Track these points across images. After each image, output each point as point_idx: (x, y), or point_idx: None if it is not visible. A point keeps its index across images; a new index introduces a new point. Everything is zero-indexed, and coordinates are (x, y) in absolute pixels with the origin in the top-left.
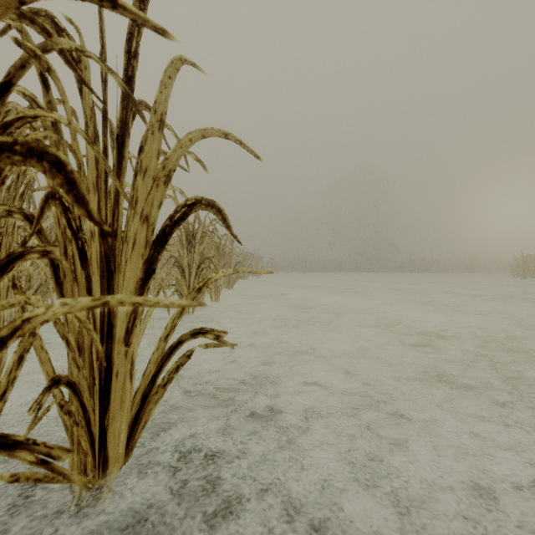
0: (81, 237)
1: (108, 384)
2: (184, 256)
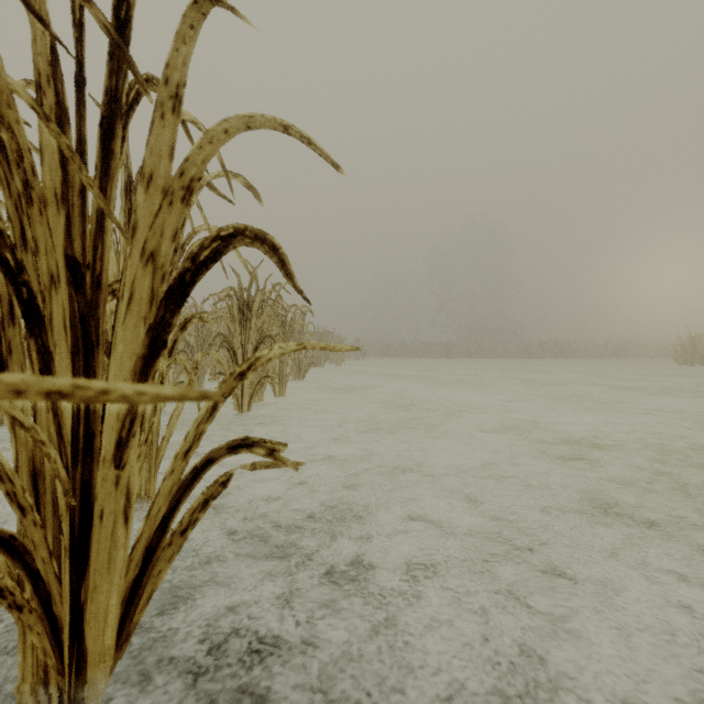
0: (27, 281)
1: (85, 533)
2: (235, 333)
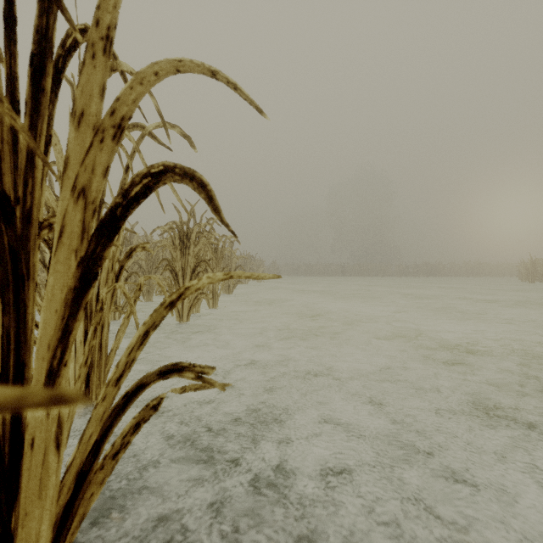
0: None
1: (16, 461)
2: (177, 258)
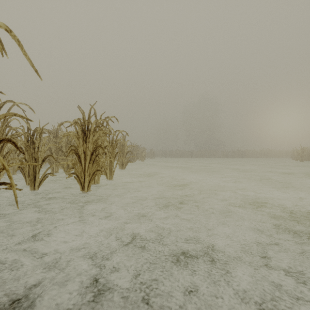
0: None
1: None
2: (79, 144)
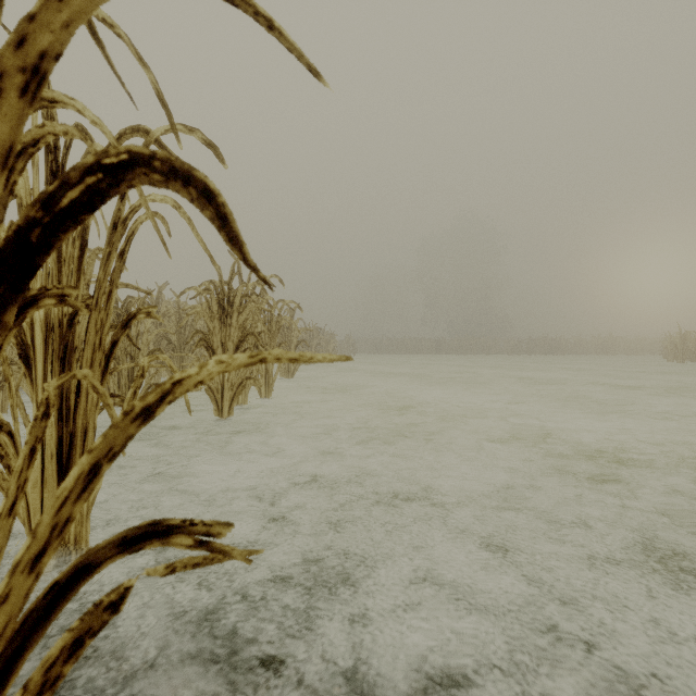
0: None
1: None
2: (215, 330)
